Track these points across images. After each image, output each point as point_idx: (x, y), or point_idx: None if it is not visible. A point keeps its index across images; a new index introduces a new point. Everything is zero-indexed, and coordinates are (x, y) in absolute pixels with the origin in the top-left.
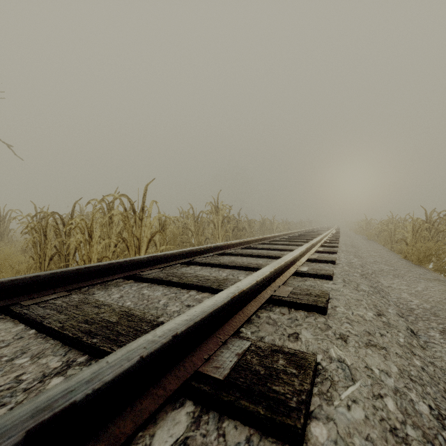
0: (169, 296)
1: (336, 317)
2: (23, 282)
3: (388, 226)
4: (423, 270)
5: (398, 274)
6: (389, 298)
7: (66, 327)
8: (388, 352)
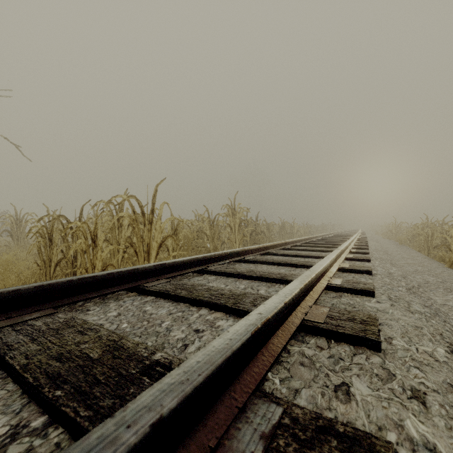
0: (175, 316)
1: (397, 356)
2: None
3: (423, 230)
4: None
5: (451, 288)
6: (451, 322)
7: (31, 365)
8: None
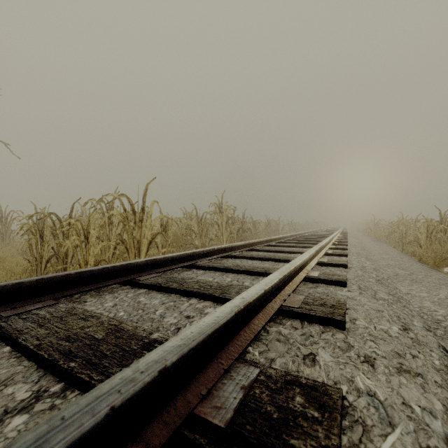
0: (167, 305)
1: (357, 333)
2: (4, 290)
3: (398, 227)
4: (441, 275)
5: (416, 279)
6: (410, 307)
7: (43, 345)
8: (425, 381)
